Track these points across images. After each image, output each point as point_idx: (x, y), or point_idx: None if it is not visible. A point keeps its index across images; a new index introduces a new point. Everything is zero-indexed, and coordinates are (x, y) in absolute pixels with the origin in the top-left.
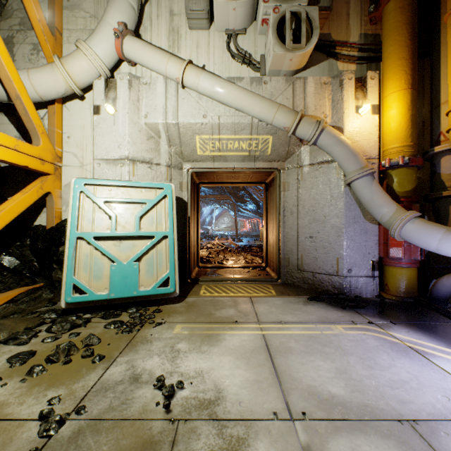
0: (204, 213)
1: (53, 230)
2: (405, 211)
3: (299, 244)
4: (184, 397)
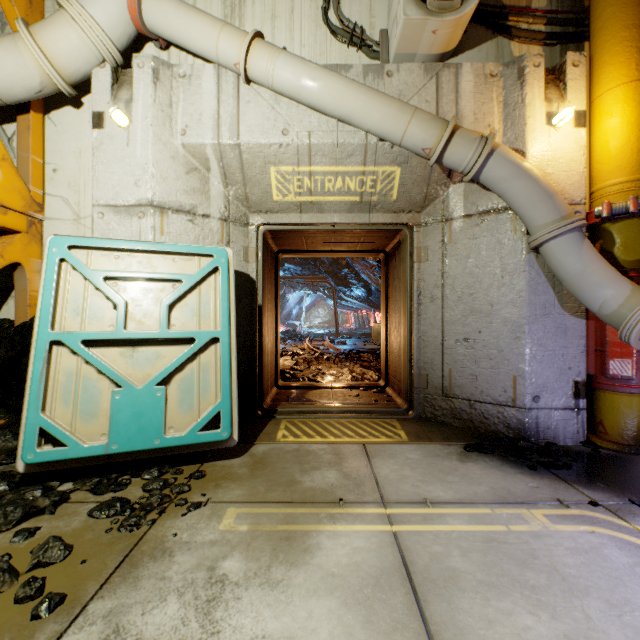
0: (289, 303)
1: (26, 327)
2: None
3: (446, 352)
4: None
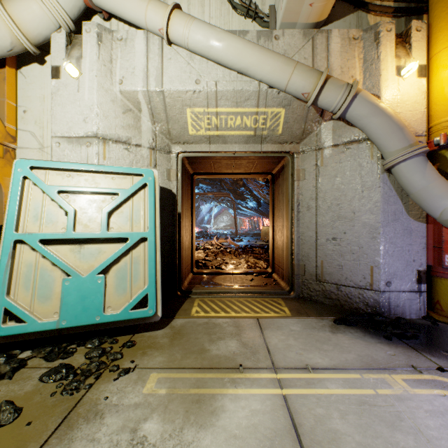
0: (202, 212)
1: (2, 229)
2: None
3: (319, 248)
4: None
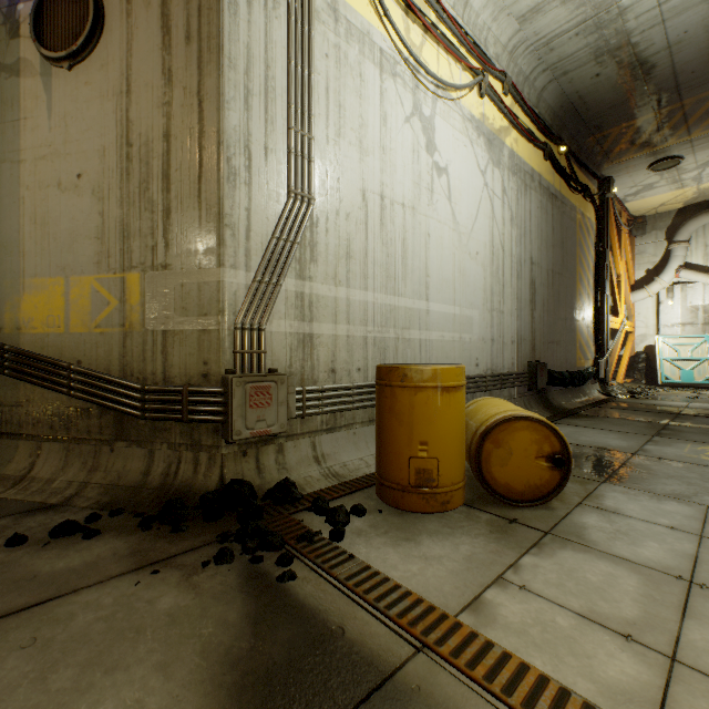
0: None
1: (634, 356)
2: None
3: None
4: None
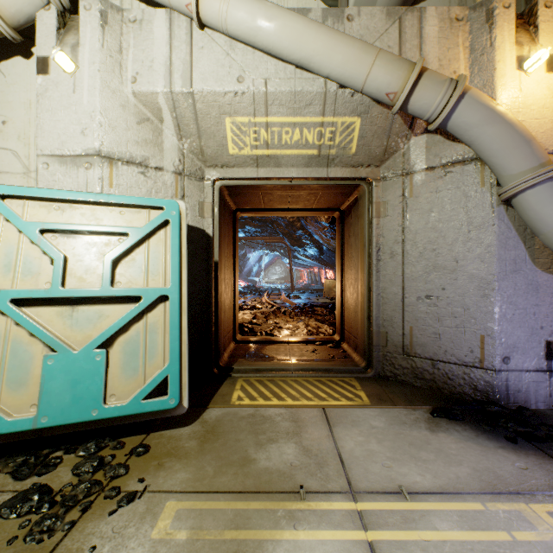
0: (249, 261)
1: None
2: None
3: (407, 310)
4: None
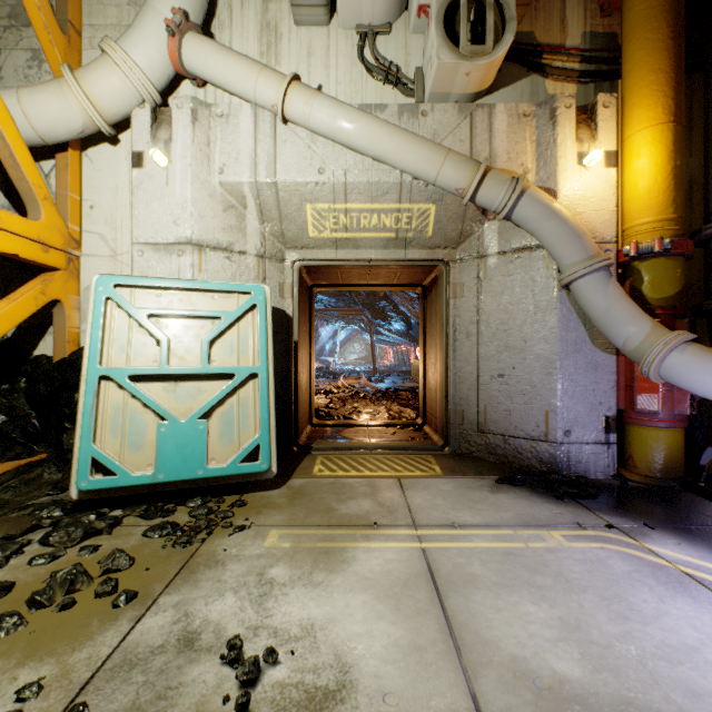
0: (321, 337)
1: (65, 363)
2: (668, 332)
3: (481, 388)
4: (279, 682)
